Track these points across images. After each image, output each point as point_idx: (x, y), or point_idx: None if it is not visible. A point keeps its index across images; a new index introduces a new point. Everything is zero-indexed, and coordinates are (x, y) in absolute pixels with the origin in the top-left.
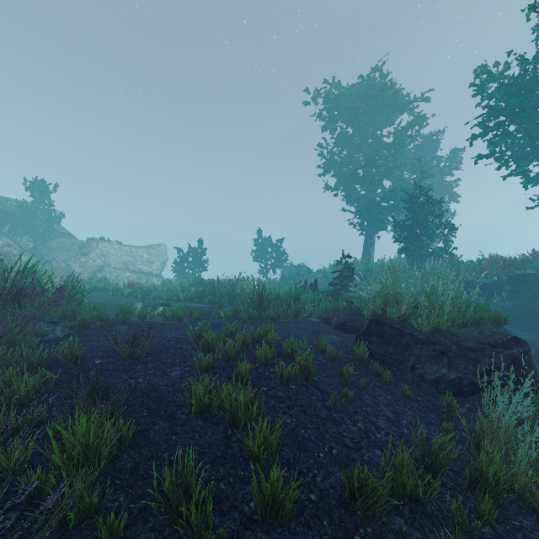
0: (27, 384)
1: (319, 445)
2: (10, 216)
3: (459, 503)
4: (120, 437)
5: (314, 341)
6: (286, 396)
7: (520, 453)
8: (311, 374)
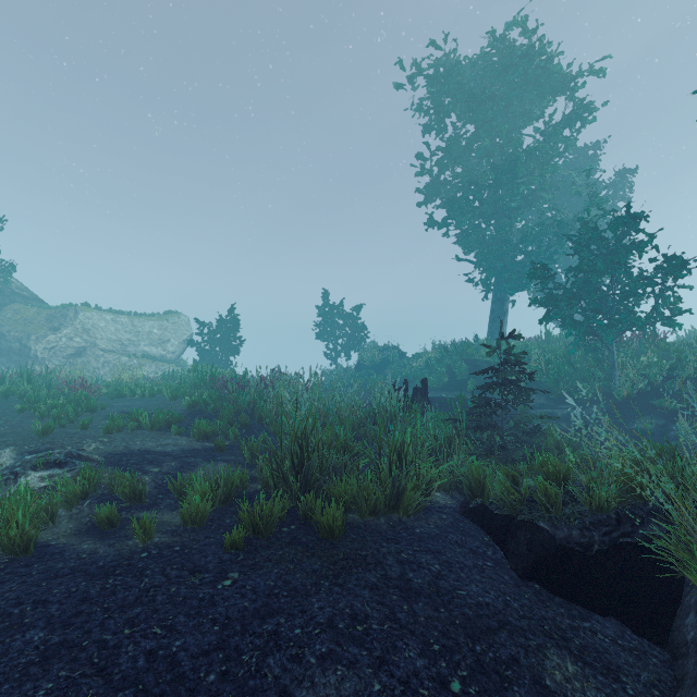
0: None
1: None
2: None
3: None
4: None
5: None
6: None
7: None
8: None
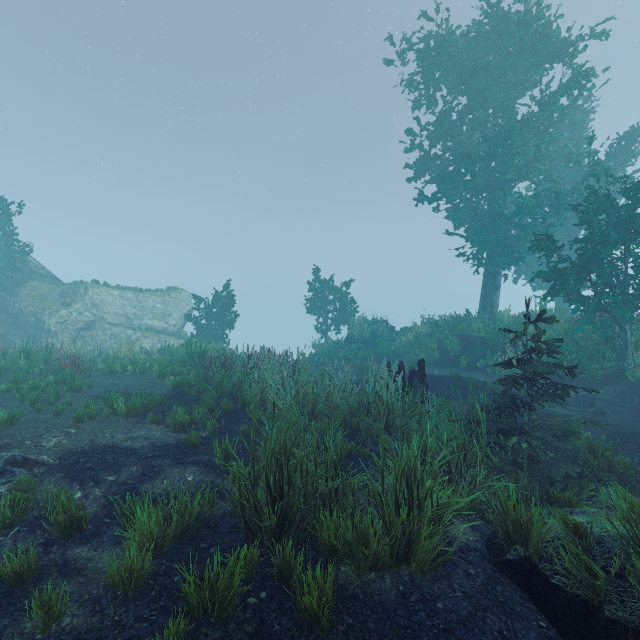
0: None
1: None
2: None
3: None
4: None
5: None
6: None
7: None
8: None
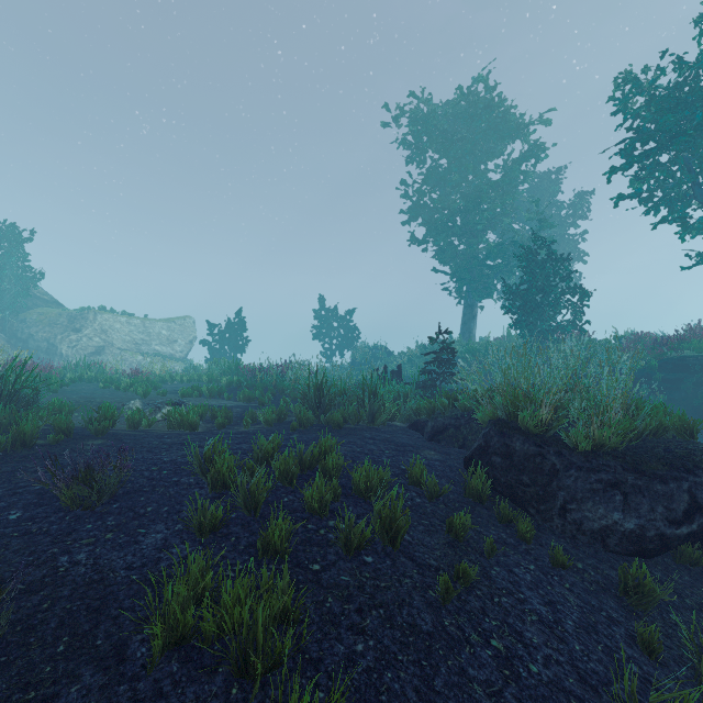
0: None
1: None
2: None
3: None
4: None
5: (401, 463)
6: (356, 582)
7: None
8: (400, 533)
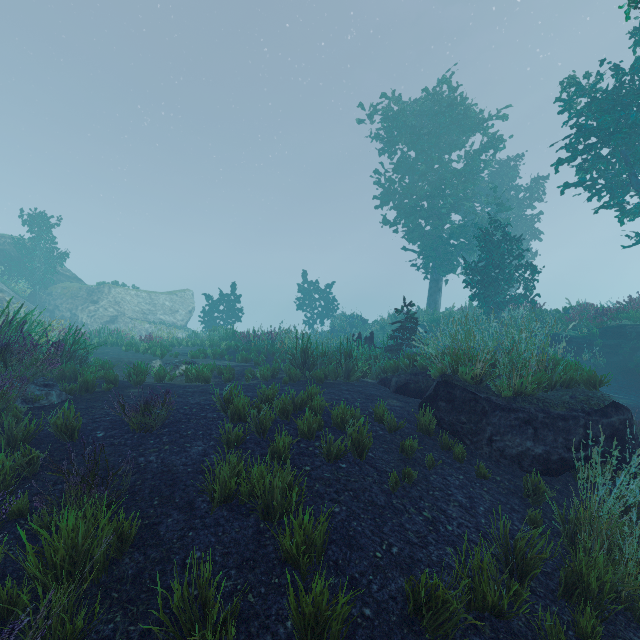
0: (4, 465)
1: (376, 542)
2: (3, 255)
3: (554, 618)
4: (121, 535)
5: (369, 407)
6: (335, 477)
7: (628, 551)
8: (365, 449)
